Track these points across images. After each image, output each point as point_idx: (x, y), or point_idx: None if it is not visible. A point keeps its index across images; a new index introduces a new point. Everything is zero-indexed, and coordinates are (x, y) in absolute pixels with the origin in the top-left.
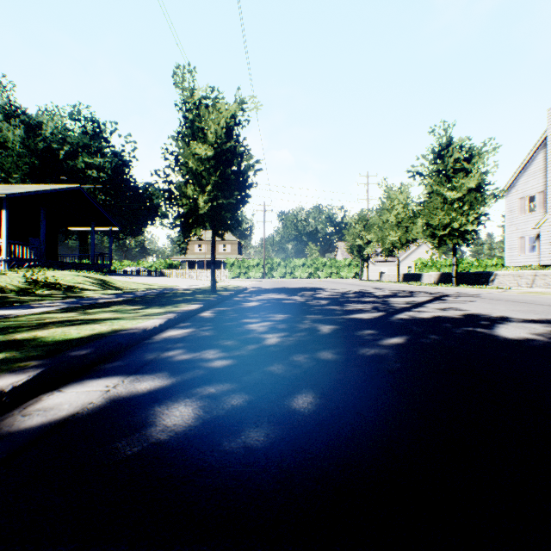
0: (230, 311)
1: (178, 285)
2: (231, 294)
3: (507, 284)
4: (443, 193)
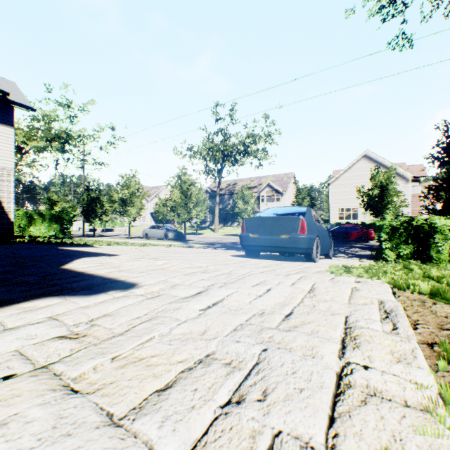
0: None
1: None
2: None
3: (117, 231)
4: None
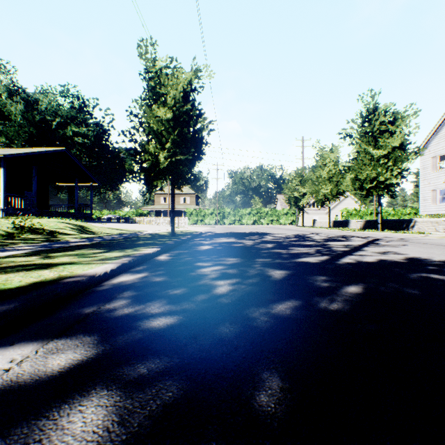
0: (185, 254)
1: (145, 230)
2: (187, 238)
3: (426, 229)
4: (370, 151)
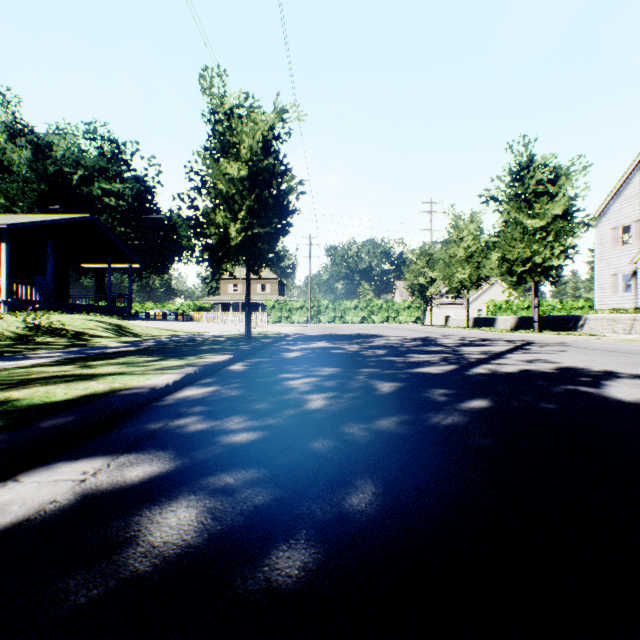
0: (266, 363)
1: (208, 331)
2: (269, 342)
3: (600, 330)
4: (523, 221)
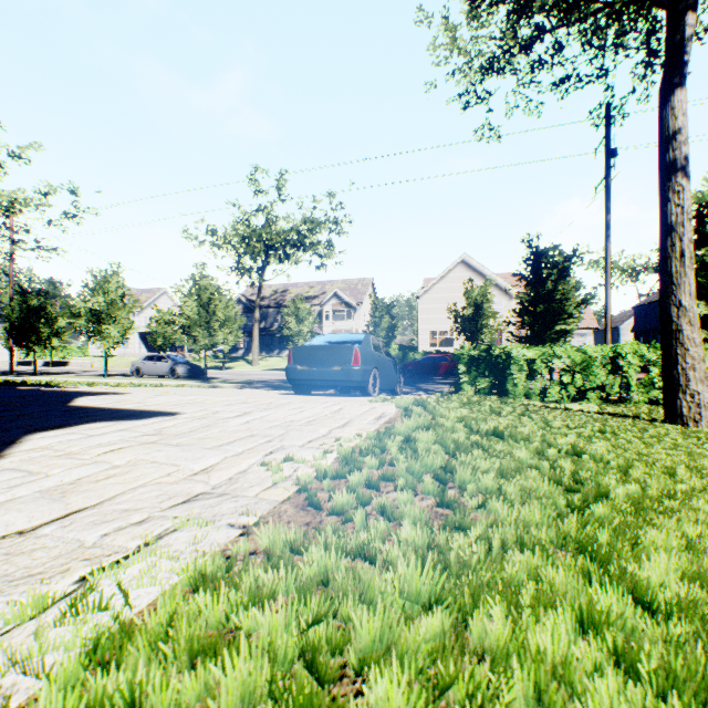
0: None
1: None
2: None
3: (75, 366)
4: None
